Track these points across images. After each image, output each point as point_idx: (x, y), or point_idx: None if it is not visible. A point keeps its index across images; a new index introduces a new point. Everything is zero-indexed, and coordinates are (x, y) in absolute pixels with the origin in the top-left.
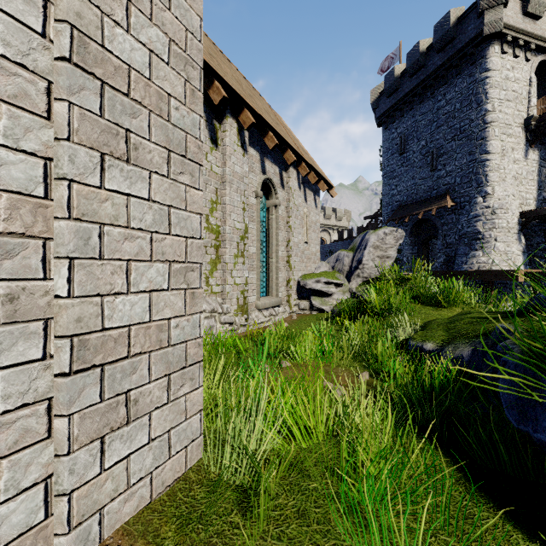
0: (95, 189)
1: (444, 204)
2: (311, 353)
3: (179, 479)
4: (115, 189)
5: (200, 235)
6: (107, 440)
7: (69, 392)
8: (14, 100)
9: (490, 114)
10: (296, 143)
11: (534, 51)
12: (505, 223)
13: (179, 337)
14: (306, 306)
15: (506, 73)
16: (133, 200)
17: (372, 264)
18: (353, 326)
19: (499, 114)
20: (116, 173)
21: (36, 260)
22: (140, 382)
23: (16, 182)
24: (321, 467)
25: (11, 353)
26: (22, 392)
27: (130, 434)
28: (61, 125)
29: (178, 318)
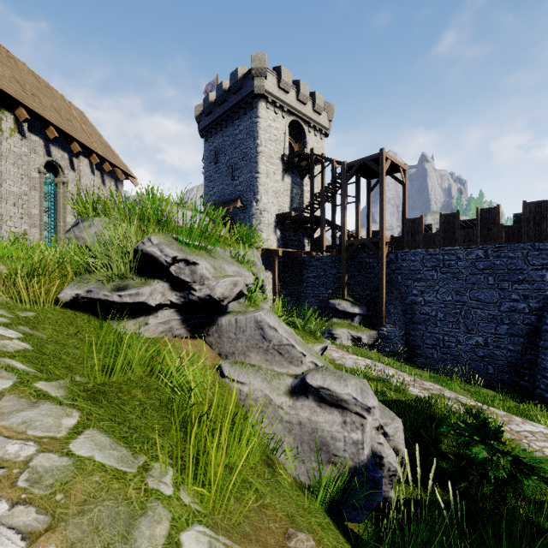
0: None
1: (237, 205)
2: None
3: None
4: None
5: None
6: None
7: None
8: None
9: (260, 147)
10: (94, 138)
11: (288, 113)
12: (267, 221)
13: None
14: None
15: (270, 122)
16: None
17: None
18: None
19: (265, 148)
20: None
21: None
22: None
23: None
24: None
25: None
26: None
27: None
28: None
29: None
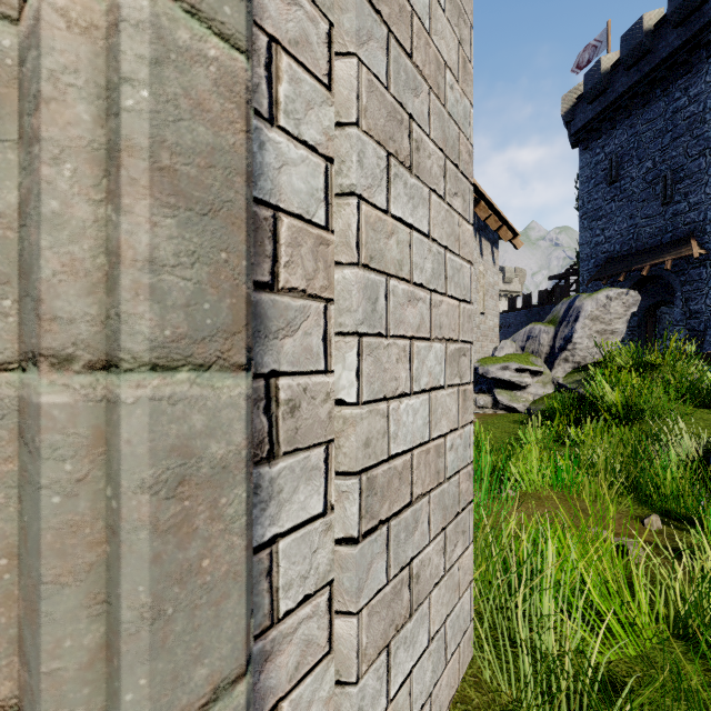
0: (382, 215)
1: (687, 252)
2: (546, 478)
3: (454, 700)
4: (399, 216)
5: (470, 297)
6: (391, 649)
7: (357, 572)
8: (295, 49)
9: None
10: None
11: None
12: None
13: (453, 464)
14: (487, 403)
15: None
16: (415, 237)
17: (588, 344)
18: (580, 435)
19: None
20: (400, 189)
21: (316, 338)
22: (420, 544)
23: (297, 197)
24: (693, 704)
25: (292, 507)
26: (303, 574)
27: (412, 634)
28: (347, 100)
29: (452, 433)
